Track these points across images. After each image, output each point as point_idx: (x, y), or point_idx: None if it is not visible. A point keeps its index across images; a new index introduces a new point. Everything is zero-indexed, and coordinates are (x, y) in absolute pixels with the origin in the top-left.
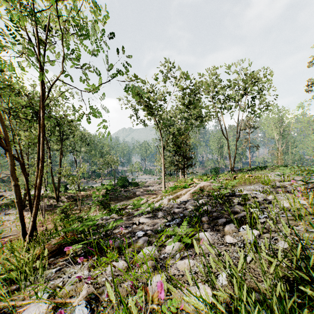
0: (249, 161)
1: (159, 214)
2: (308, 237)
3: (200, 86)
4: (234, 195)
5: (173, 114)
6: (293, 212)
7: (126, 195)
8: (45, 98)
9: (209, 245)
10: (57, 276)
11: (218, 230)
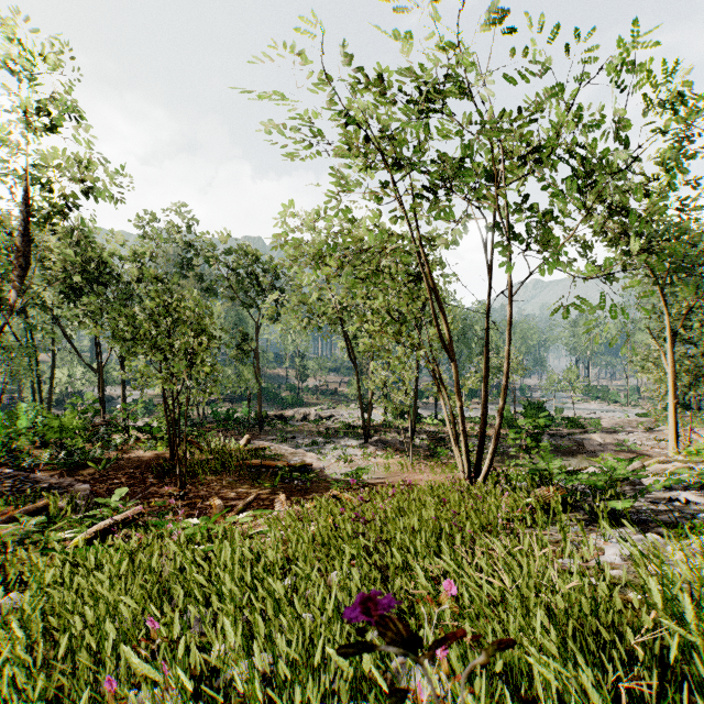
0: None
1: None
2: None
3: None
4: None
5: (703, 235)
6: None
7: (556, 445)
8: (517, 289)
9: None
10: (592, 533)
11: None
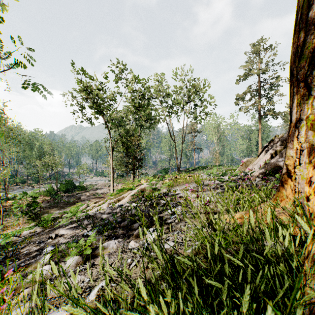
0: (194, 161)
1: (85, 222)
2: (192, 234)
3: (149, 89)
4: (167, 195)
5: (124, 114)
6: (193, 211)
7: (68, 201)
8: None
9: (111, 253)
10: None
11: (129, 235)
